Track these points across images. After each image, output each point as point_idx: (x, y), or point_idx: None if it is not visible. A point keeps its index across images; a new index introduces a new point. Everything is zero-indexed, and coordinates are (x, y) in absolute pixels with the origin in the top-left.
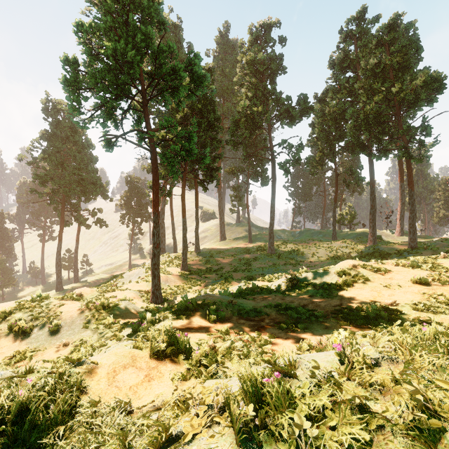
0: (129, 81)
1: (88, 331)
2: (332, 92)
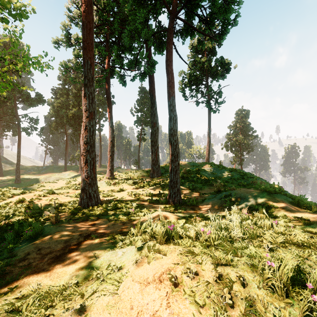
0: None
1: None
2: (59, 94)
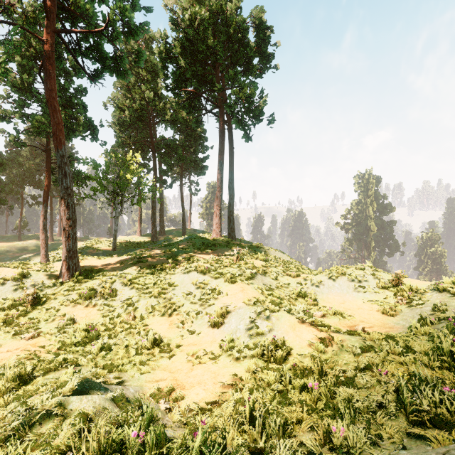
0: None
1: None
2: (29, 153)
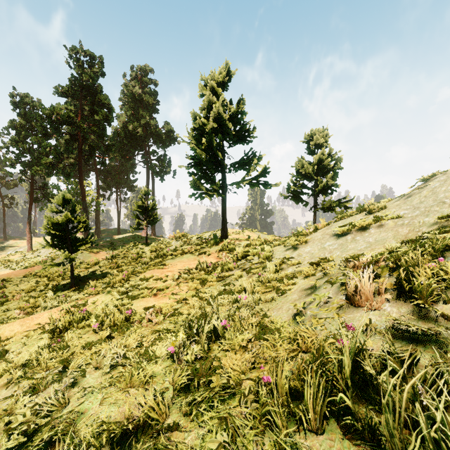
0: None
1: None
2: None
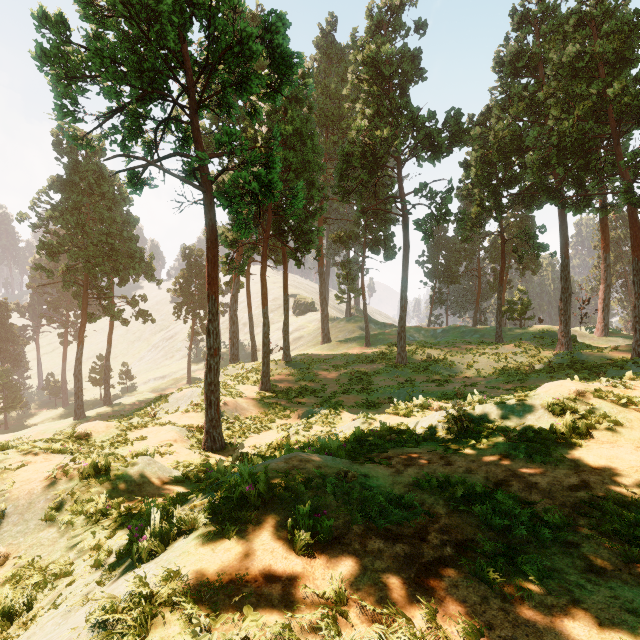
0: (166, 71)
1: (54, 528)
2: (499, 108)
